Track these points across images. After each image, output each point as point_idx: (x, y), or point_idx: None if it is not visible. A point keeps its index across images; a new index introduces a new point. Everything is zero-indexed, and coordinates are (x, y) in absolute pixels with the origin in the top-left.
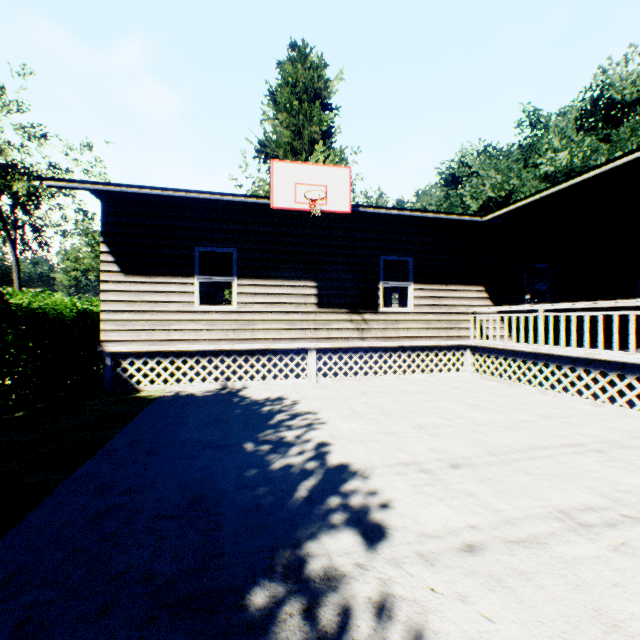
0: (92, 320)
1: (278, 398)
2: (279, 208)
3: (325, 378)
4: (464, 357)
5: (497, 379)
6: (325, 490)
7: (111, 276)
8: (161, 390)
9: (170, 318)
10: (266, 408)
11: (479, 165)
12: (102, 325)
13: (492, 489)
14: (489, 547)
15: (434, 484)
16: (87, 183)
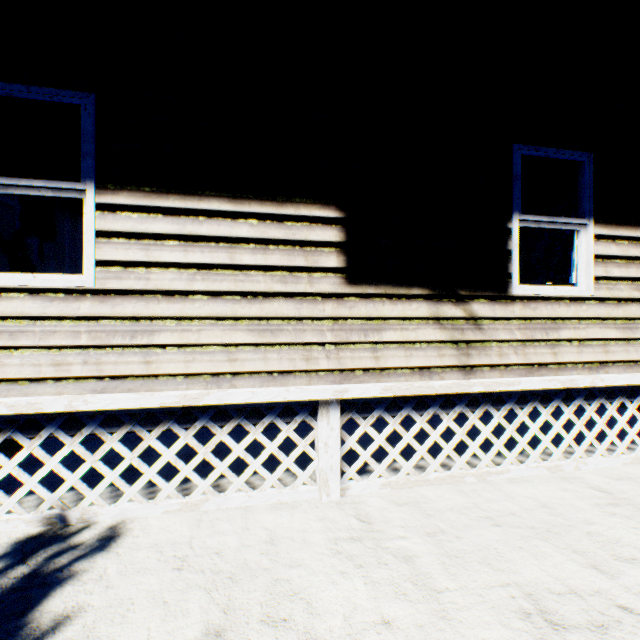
0: None
1: None
2: None
3: (365, 481)
4: None
5: None
6: None
7: None
8: None
9: None
10: None
11: None
12: None
13: None
14: None
15: None
16: None
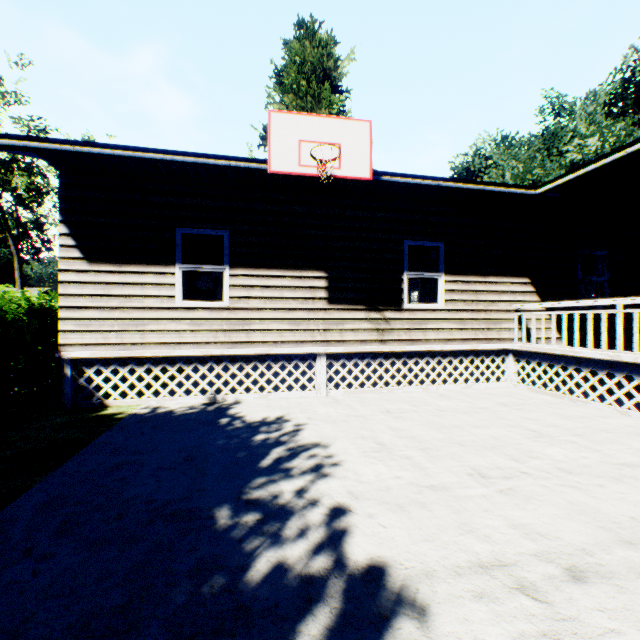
0: (54, 319)
1: (277, 419)
2: (278, 172)
3: (337, 390)
4: (505, 364)
5: (552, 392)
6: None
7: (71, 264)
8: (134, 405)
9: (145, 316)
10: (260, 436)
11: (498, 156)
12: (60, 325)
13: None
14: None
15: (561, 636)
16: (27, 139)
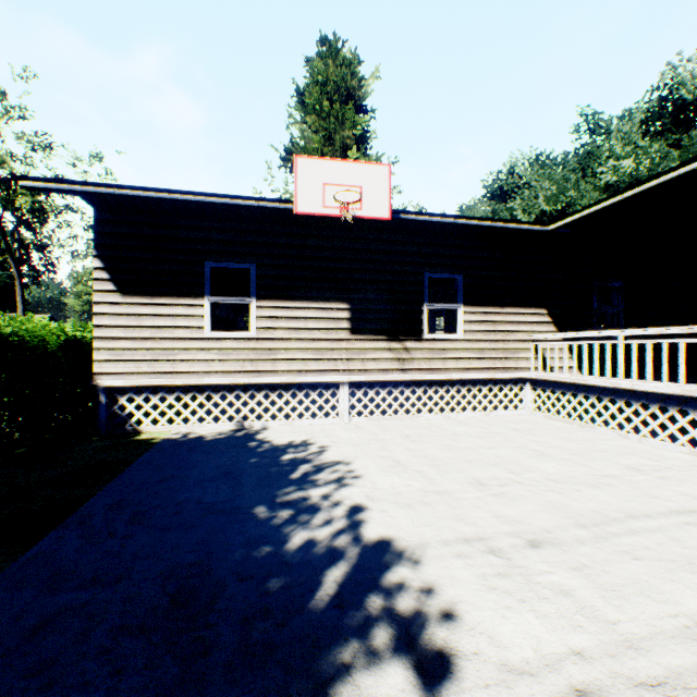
0: (86, 349)
1: (303, 443)
2: (304, 213)
3: (359, 417)
4: (523, 392)
5: (564, 419)
6: (361, 583)
7: (106, 296)
8: (165, 432)
9: (176, 346)
10: (288, 456)
11: (531, 175)
12: (95, 355)
13: (593, 584)
14: (612, 696)
15: (510, 574)
16: (72, 183)
